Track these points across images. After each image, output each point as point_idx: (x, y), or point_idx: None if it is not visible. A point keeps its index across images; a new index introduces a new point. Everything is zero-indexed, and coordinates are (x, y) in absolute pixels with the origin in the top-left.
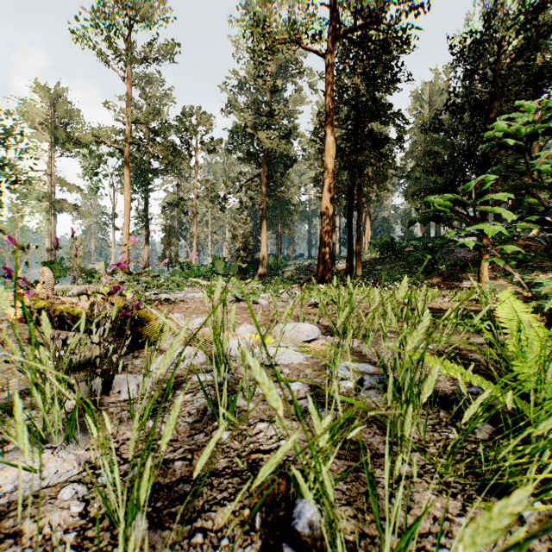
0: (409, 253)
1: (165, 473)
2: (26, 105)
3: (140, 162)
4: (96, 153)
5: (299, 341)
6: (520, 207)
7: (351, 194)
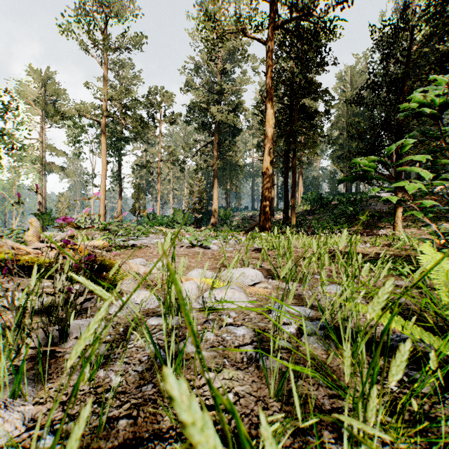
0: (334, 205)
1: (108, 434)
2: (22, 86)
3: (114, 132)
4: (78, 124)
5: (245, 284)
6: (436, 167)
7: (287, 157)
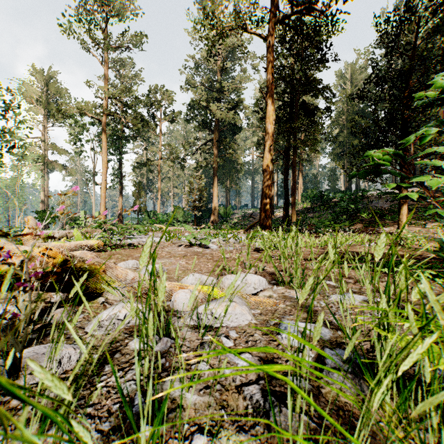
0: (335, 203)
1: None
2: (24, 85)
3: (115, 130)
4: (80, 123)
5: (246, 293)
6: None
7: (287, 155)
